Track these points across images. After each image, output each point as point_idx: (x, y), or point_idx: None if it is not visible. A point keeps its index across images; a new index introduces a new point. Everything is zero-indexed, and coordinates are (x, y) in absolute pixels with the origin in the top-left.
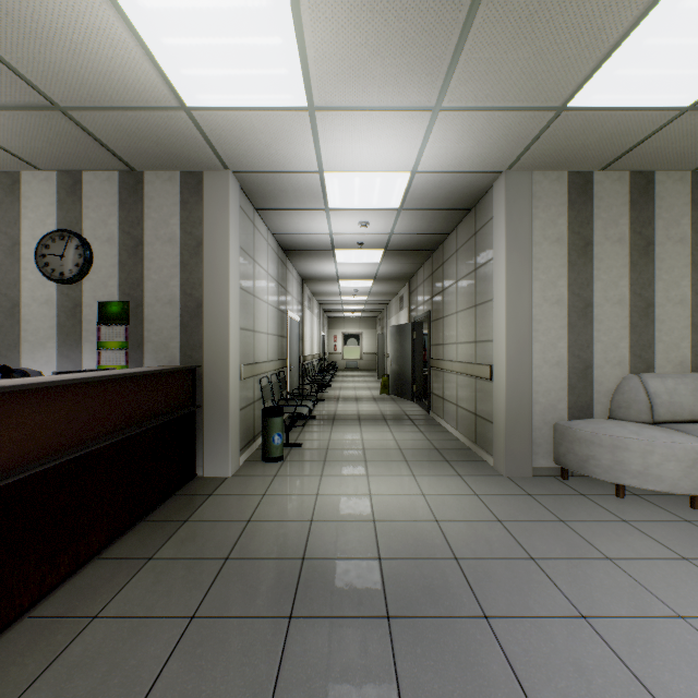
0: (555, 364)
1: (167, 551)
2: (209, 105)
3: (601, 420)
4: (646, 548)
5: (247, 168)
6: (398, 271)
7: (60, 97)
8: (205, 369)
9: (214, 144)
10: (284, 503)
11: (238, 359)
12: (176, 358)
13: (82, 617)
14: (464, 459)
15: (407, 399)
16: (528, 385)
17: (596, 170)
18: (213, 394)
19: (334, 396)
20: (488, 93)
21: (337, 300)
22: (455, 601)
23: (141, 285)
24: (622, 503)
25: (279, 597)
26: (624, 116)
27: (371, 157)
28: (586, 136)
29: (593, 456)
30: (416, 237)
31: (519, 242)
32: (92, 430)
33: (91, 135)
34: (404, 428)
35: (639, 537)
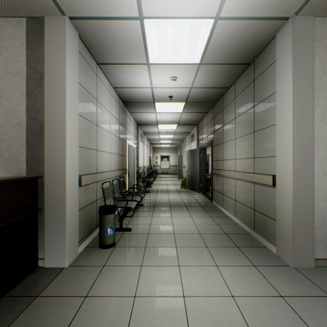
0: None
1: None
2: None
3: None
4: None
5: (79, 12)
6: (192, 118)
7: None
8: (46, 179)
9: None
10: (100, 312)
11: (77, 170)
12: (22, 170)
13: None
14: (249, 245)
15: (196, 192)
16: (311, 192)
17: None
18: (52, 199)
19: (155, 189)
20: None
21: (157, 137)
22: None
23: None
24: None
25: None
26: None
27: None
28: None
29: None
30: (206, 91)
31: (304, 75)
32: None
33: None
34: (198, 213)
35: None
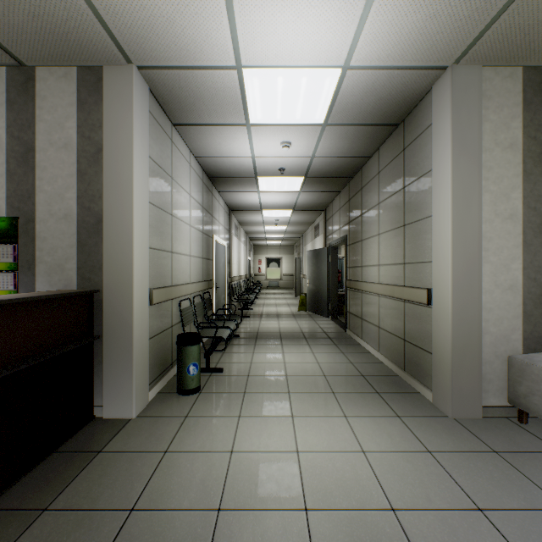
0: (508, 288)
1: None
2: None
3: None
4: None
5: (152, 61)
6: (315, 200)
7: None
8: (105, 294)
9: (103, 16)
10: (187, 469)
11: (146, 282)
12: (72, 281)
13: None
14: (395, 390)
15: (323, 316)
16: (477, 312)
17: None
18: (114, 323)
19: (257, 312)
20: None
21: (261, 229)
22: None
23: (32, 197)
24: None
25: None
26: None
27: (297, 41)
28: None
29: None
30: (336, 161)
31: (467, 148)
32: None
33: None
34: (324, 347)
35: None
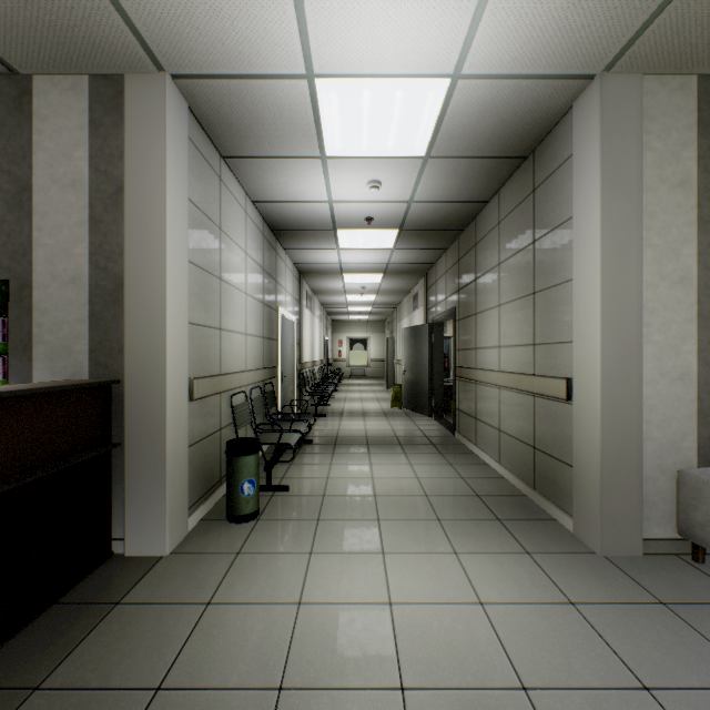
0: (678, 378)
1: None
2: None
3: None
4: None
5: (191, 67)
6: (414, 260)
7: None
8: (127, 385)
9: (122, 2)
10: (237, 628)
11: (185, 369)
12: (82, 368)
13: None
14: (523, 516)
15: (424, 415)
16: (636, 411)
17: None
18: (139, 425)
19: (337, 410)
20: None
21: (341, 300)
22: None
23: (27, 253)
24: None
25: None
26: None
27: (390, 39)
28: None
29: None
30: (442, 208)
31: (622, 186)
32: None
33: None
34: (426, 457)
35: None
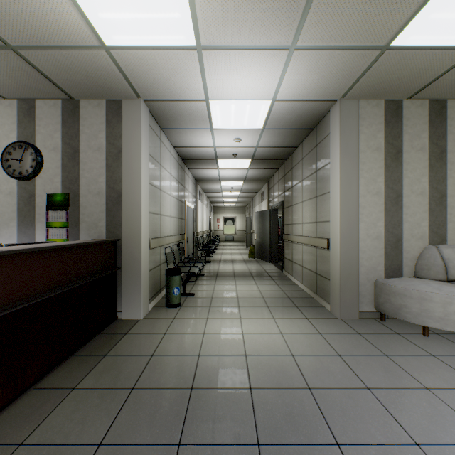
0: (375, 238)
1: (87, 381)
2: (123, 44)
3: (409, 278)
4: (453, 379)
5: (153, 97)
6: (261, 174)
7: (10, 38)
8: (124, 241)
9: (128, 77)
10: (179, 340)
11: (148, 234)
12: (102, 233)
13: (10, 445)
14: (308, 305)
15: (266, 261)
16: (356, 253)
17: (404, 98)
18: (129, 259)
19: (217, 259)
20: (331, 34)
21: (219, 194)
22: (311, 428)
23: (77, 181)
24: (427, 340)
25: (171, 424)
26: (431, 54)
27: (243, 88)
28: (401, 71)
29: (405, 305)
30: (273, 149)
31: (349, 150)
32: (28, 289)
33: (37, 70)
34: (265, 282)
35: (446, 369)
